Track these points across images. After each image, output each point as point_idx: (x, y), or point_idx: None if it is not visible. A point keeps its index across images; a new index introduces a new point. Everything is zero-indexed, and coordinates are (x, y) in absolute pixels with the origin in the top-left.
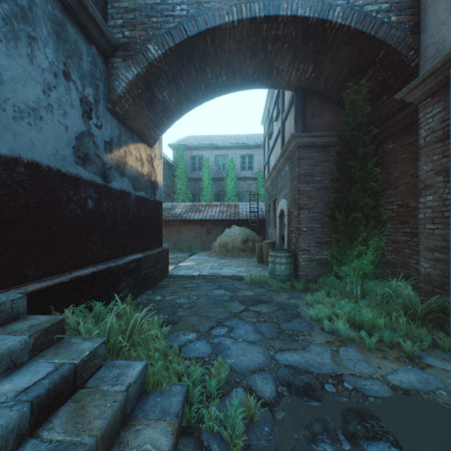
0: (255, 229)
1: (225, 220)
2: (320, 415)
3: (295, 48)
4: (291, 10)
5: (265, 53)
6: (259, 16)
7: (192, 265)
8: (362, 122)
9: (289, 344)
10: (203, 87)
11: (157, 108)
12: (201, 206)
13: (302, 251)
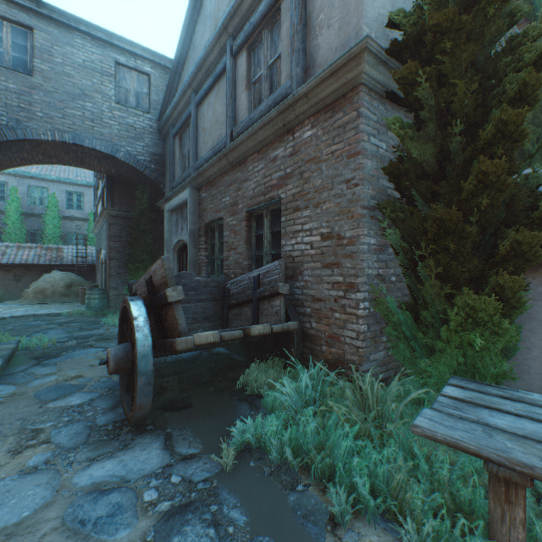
0: (84, 275)
1: (44, 265)
2: (86, 340)
3: (100, 160)
4: (92, 145)
5: (77, 155)
6: (69, 142)
7: None
8: (143, 212)
9: (84, 331)
10: (19, 160)
11: None
12: (7, 248)
13: (113, 289)
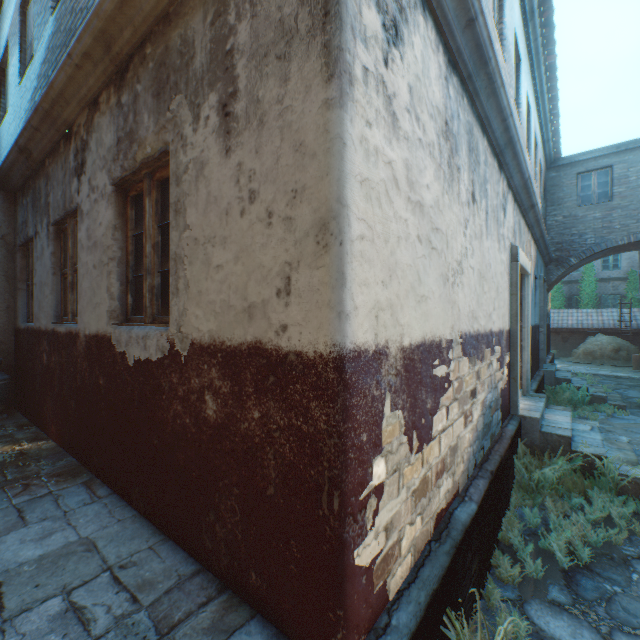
0: (626, 339)
1: (586, 329)
2: None
3: None
4: None
5: None
6: None
7: (565, 367)
8: None
9: None
10: (593, 259)
11: (562, 276)
12: (552, 314)
13: None
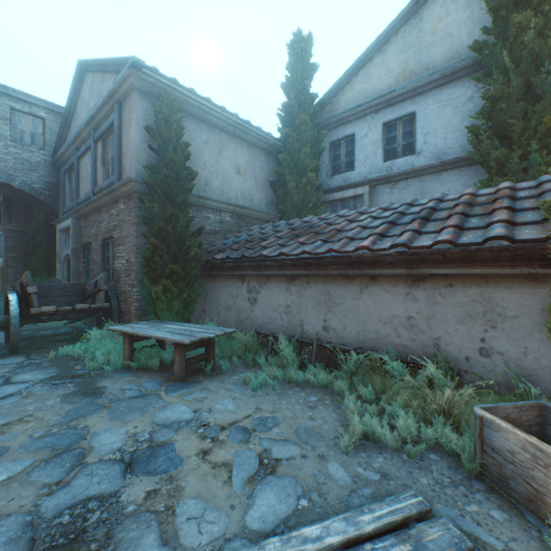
0: None
1: None
2: None
3: None
4: None
5: None
6: None
7: None
8: (40, 229)
9: None
10: None
11: None
12: None
13: None
